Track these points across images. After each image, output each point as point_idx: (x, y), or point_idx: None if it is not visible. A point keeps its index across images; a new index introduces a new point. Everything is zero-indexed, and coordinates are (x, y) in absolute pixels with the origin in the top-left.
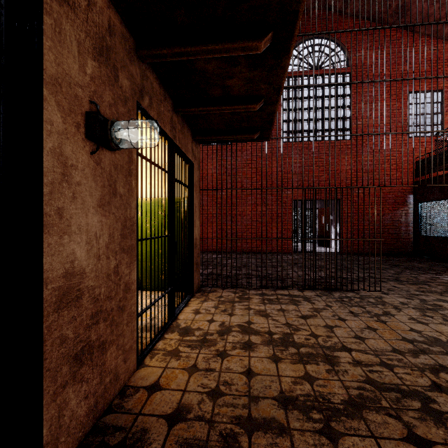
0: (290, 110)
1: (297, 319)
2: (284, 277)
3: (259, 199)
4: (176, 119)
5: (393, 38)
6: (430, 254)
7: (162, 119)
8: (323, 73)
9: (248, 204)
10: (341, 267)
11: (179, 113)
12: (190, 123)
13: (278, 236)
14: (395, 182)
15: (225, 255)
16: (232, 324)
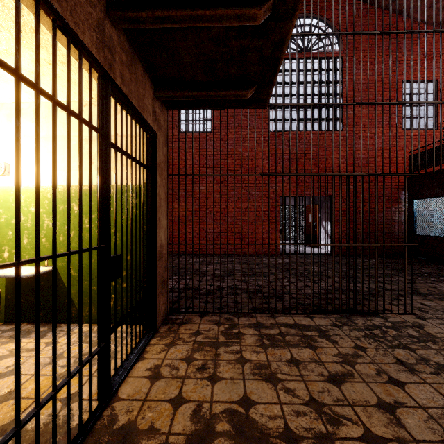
0: (277, 95)
1: (326, 386)
2: (280, 291)
3: (243, 194)
4: (113, 36)
5: (386, 23)
6: (428, 255)
7: (68, 3)
8: (313, 56)
9: (231, 200)
10: (362, 281)
11: (120, 25)
12: (146, 62)
13: (265, 237)
14: (388, 177)
15: (204, 259)
16: (215, 409)
